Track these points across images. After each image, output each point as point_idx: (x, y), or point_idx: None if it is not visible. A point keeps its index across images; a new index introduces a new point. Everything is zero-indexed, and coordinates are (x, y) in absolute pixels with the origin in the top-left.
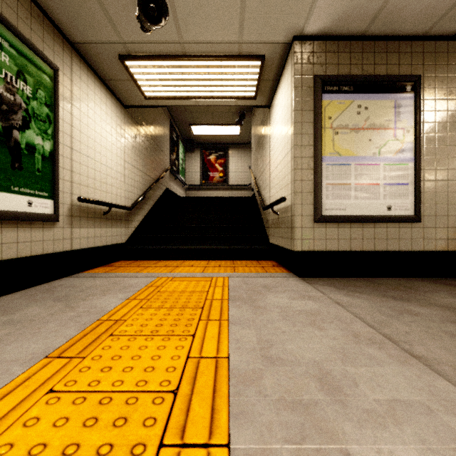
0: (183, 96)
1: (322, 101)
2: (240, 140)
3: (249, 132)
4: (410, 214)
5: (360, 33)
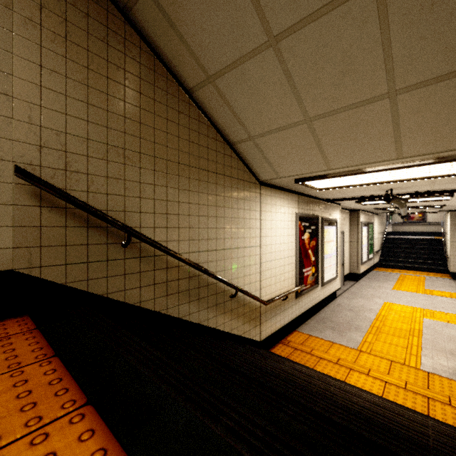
0: None
1: None
2: None
3: None
4: None
5: None
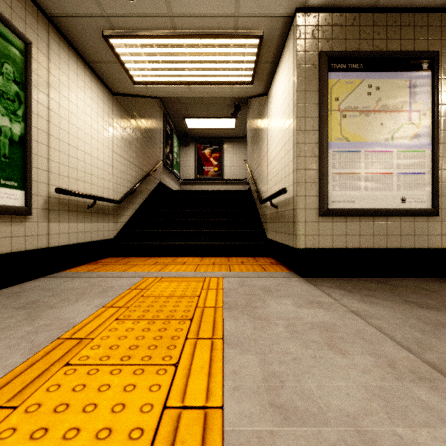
0: (175, 81)
1: (328, 80)
2: (235, 134)
3: (245, 125)
4: (427, 206)
5: (371, 4)
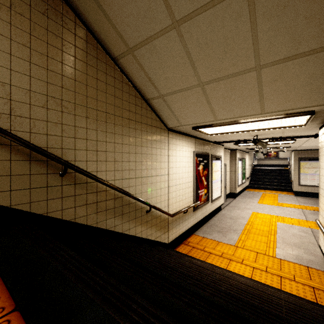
0: None
1: (300, 162)
2: None
3: None
4: None
5: (310, 149)
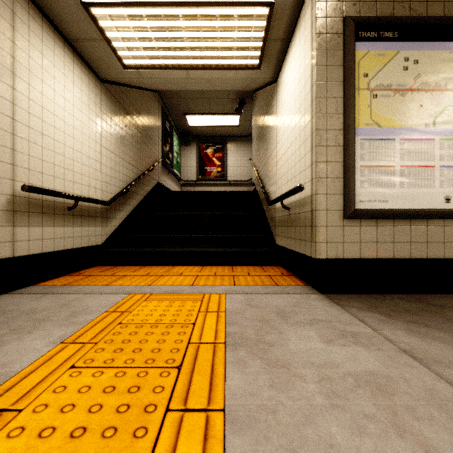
0: (171, 64)
1: (355, 52)
2: (239, 132)
3: (249, 122)
4: None
5: None
